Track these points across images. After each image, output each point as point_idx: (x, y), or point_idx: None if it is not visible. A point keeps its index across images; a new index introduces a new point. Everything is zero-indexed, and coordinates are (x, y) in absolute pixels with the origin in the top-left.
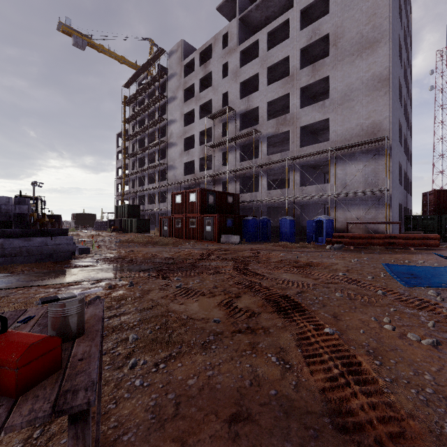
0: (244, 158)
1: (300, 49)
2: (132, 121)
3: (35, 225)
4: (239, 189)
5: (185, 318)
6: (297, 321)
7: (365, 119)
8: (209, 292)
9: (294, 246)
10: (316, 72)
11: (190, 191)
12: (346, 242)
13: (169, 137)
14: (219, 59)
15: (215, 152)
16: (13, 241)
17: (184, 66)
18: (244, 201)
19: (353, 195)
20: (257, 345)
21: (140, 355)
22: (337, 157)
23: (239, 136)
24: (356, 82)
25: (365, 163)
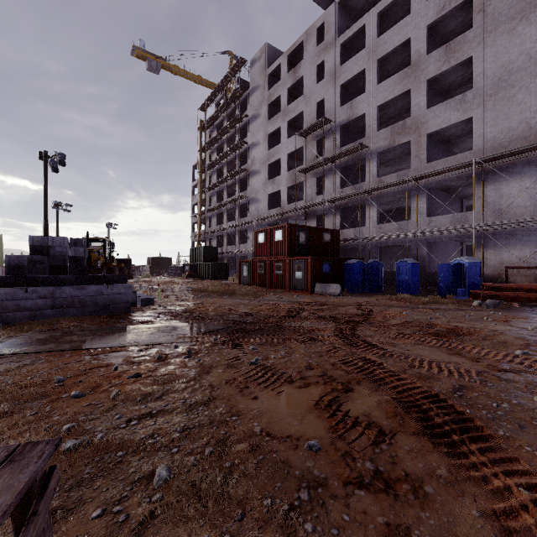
0: (345, 184)
1: (427, 27)
2: (209, 149)
3: (101, 271)
4: (339, 224)
5: (258, 431)
6: (480, 468)
7: (535, 112)
8: (299, 378)
9: (421, 301)
10: (451, 55)
11: (275, 228)
12: (505, 297)
13: (251, 164)
14: (312, 59)
15: (307, 178)
16: (65, 289)
17: (269, 76)
18: (345, 239)
19: (514, 226)
20: (406, 536)
21: (162, 531)
22: (486, 172)
23: (338, 155)
24: (519, 59)
25: (535, 177)
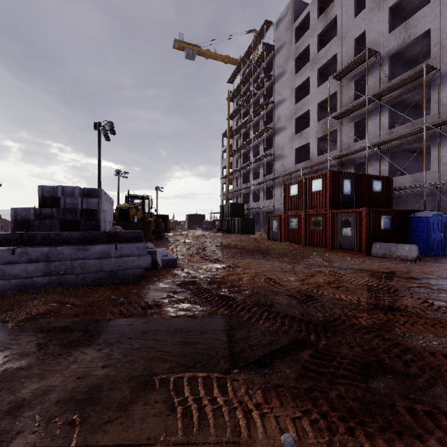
0: (393, 124)
1: None
2: (236, 116)
3: (138, 226)
4: (387, 171)
5: None
6: None
7: None
8: None
9: None
10: None
11: (312, 177)
12: None
13: (276, 122)
14: None
15: (342, 125)
16: (62, 250)
17: (295, 29)
18: (401, 187)
19: None
20: None
21: None
22: None
23: (388, 88)
24: None
25: None
